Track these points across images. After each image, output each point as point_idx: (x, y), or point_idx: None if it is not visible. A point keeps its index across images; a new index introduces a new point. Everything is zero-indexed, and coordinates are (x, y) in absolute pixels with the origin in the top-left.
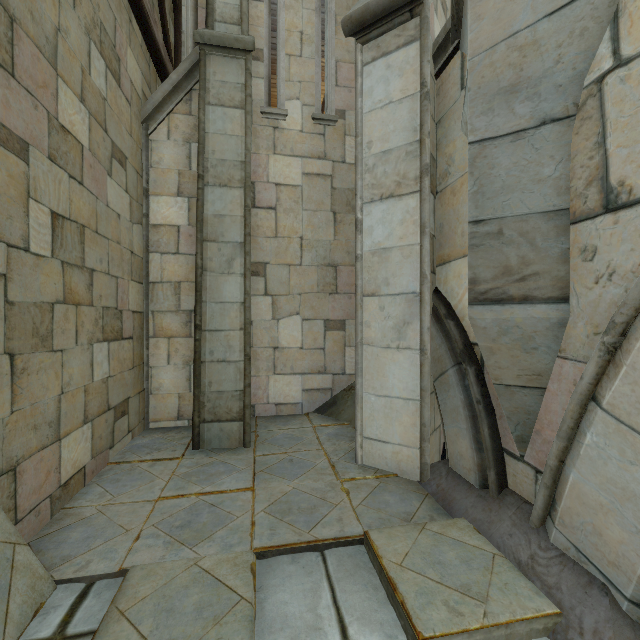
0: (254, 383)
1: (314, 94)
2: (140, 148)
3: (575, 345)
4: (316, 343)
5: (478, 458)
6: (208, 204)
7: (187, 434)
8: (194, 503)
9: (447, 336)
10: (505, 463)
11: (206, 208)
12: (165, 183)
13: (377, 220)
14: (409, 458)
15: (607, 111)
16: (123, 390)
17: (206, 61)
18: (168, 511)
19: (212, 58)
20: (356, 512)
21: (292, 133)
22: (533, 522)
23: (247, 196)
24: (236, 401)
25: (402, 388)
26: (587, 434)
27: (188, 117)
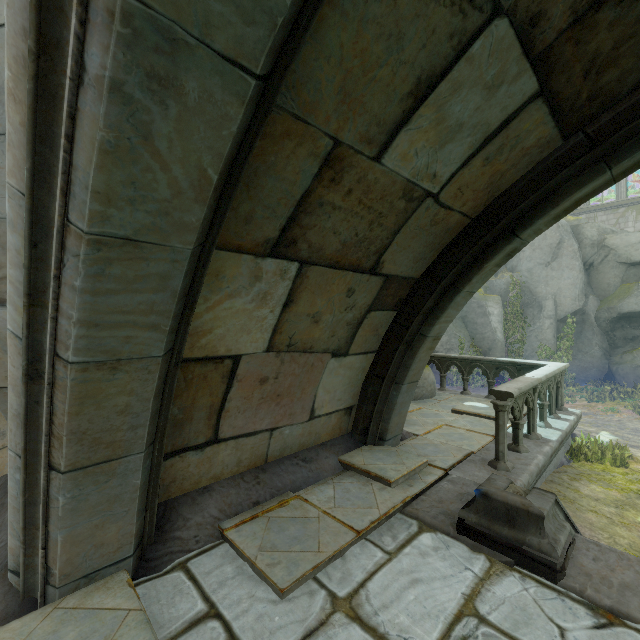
0: None
1: None
2: None
3: None
4: None
5: None
6: None
7: None
8: None
9: None
10: None
11: None
12: None
13: None
14: None
15: None
16: None
17: None
18: None
19: None
20: None
21: None
22: None
23: None
24: None
25: None
26: None
27: None
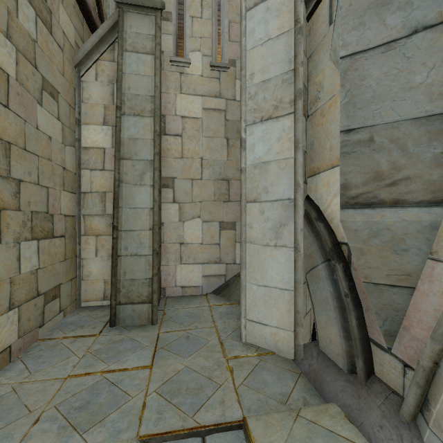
0: (165, 271)
1: (211, 47)
2: (73, 87)
3: None
4: (213, 240)
5: (346, 345)
6: (124, 129)
7: (108, 312)
8: (97, 381)
9: (317, 236)
10: (372, 352)
11: (123, 133)
12: (93, 115)
13: (258, 139)
14: (285, 339)
15: None
16: (54, 278)
17: (124, 17)
18: (72, 390)
19: (129, 14)
20: (237, 393)
21: (194, 77)
22: (403, 416)
23: (156, 123)
24: (146, 287)
25: (279, 280)
26: None
27: (112, 63)
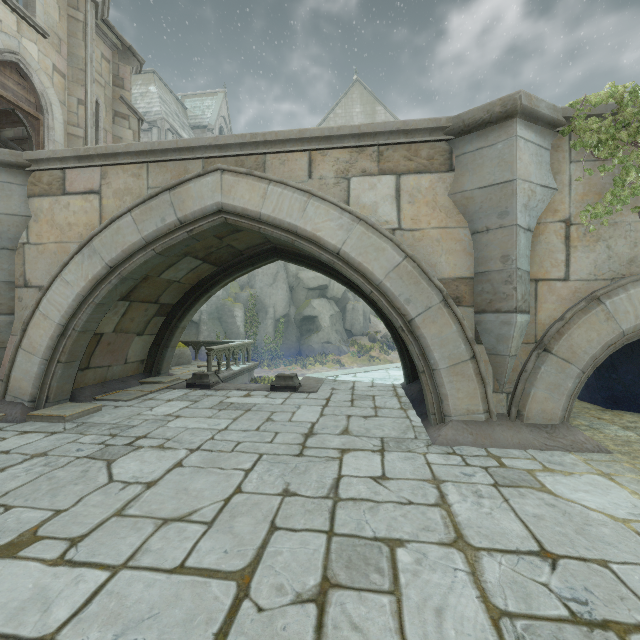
0: None
1: None
2: None
3: (17, 330)
4: None
5: None
6: None
7: None
8: None
9: None
10: None
11: None
12: None
13: None
14: None
15: (26, 255)
16: None
17: None
18: None
19: None
20: None
21: None
22: (0, 398)
23: None
24: None
25: None
26: (18, 358)
27: None
